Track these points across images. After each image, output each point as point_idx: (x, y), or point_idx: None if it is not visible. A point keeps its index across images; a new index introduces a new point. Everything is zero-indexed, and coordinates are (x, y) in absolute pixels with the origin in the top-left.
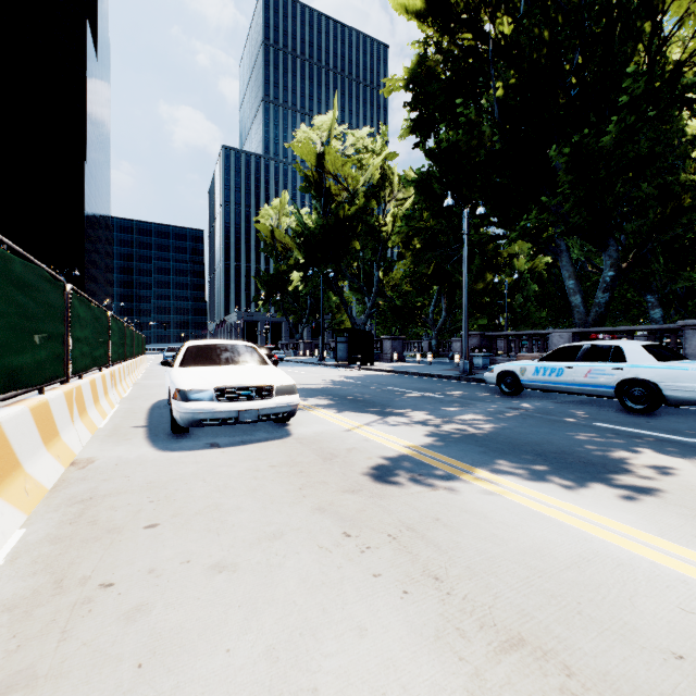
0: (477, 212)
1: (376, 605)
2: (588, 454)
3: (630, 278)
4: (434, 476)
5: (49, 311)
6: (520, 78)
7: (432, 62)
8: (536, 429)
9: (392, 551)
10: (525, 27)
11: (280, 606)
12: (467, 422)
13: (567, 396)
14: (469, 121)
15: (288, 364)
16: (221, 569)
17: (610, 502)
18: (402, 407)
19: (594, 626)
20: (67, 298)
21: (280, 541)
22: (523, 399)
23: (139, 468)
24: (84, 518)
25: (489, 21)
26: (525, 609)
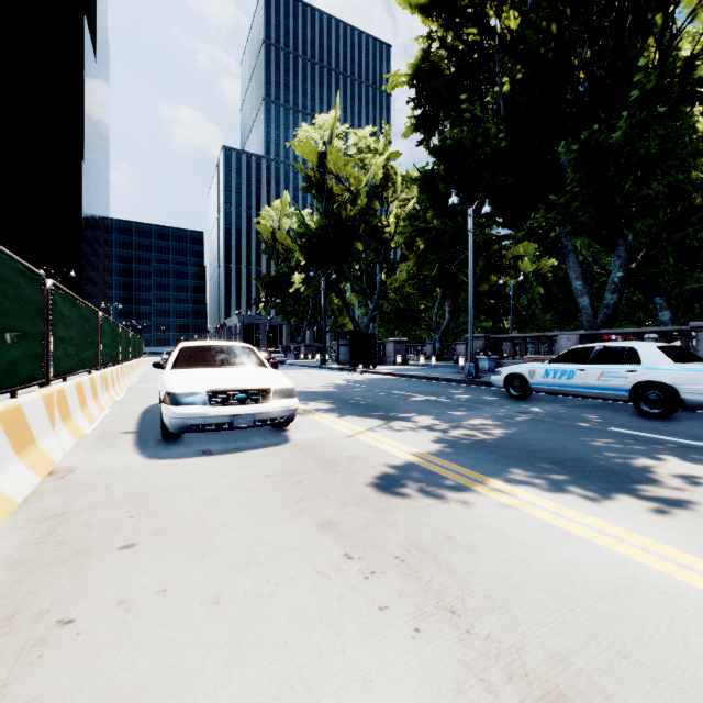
0: (483, 211)
1: (383, 647)
2: (608, 461)
3: (638, 280)
4: (444, 487)
5: (24, 307)
6: (527, 74)
7: (436, 58)
8: (549, 434)
9: (400, 577)
10: (532, 21)
11: (268, 649)
12: (475, 427)
13: (577, 400)
14: (474, 117)
15: (289, 368)
16: (202, 600)
17: (640, 517)
18: (407, 411)
19: (646, 676)
20: (48, 294)
21: (272, 564)
22: (532, 403)
23: (123, 478)
24: (52, 536)
25: (495, 15)
26: (561, 652)
